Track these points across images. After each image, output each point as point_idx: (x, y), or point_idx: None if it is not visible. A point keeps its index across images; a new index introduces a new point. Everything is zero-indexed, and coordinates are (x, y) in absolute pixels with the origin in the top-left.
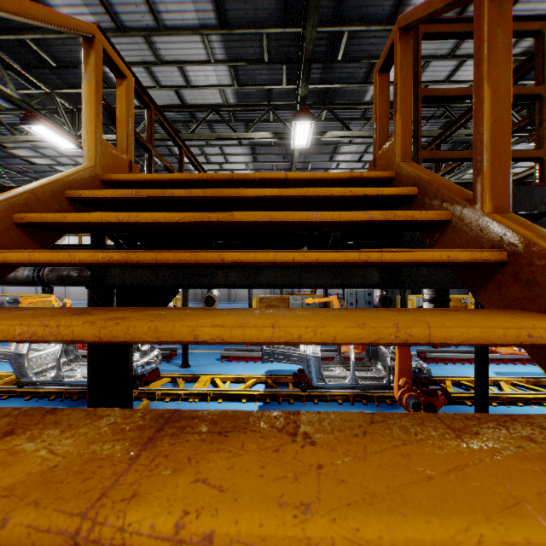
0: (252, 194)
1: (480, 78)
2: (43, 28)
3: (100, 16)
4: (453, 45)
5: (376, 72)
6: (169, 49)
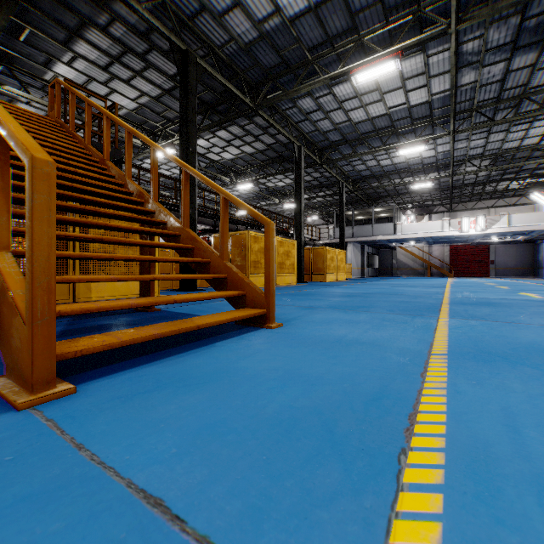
0: (6, 106)
1: (70, 106)
2: None
3: None
4: (106, 80)
5: (50, 86)
6: None
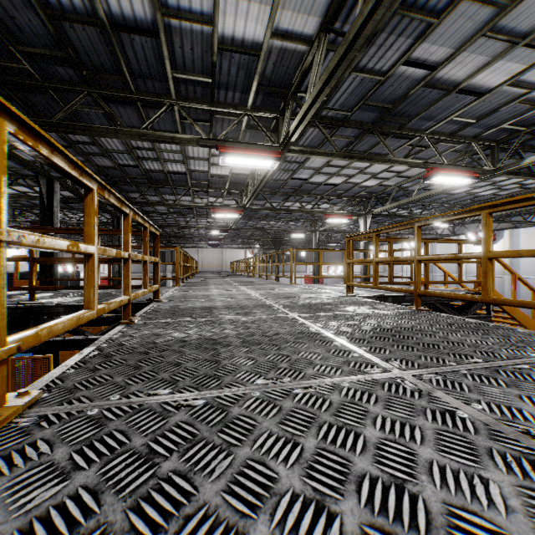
0: None
1: None
2: (186, 176)
3: (177, 163)
4: None
5: None
6: (199, 154)
